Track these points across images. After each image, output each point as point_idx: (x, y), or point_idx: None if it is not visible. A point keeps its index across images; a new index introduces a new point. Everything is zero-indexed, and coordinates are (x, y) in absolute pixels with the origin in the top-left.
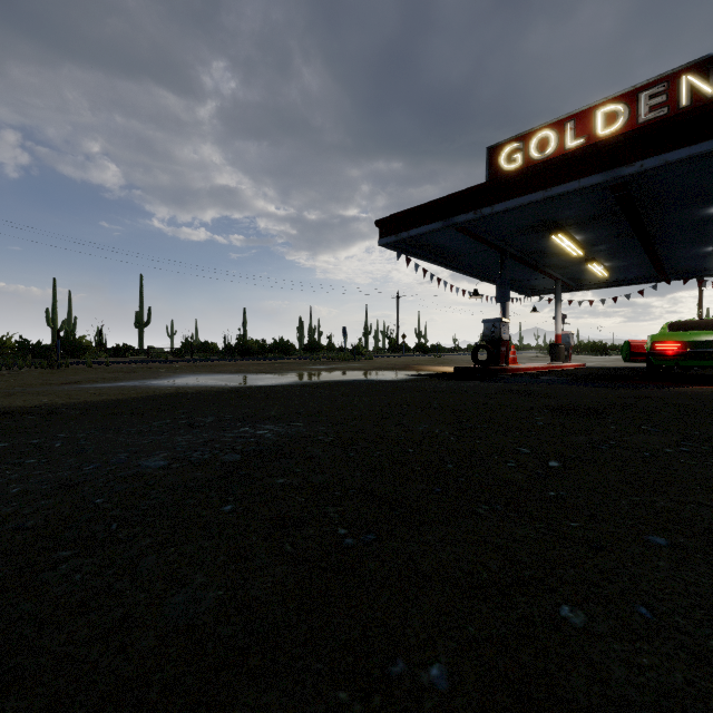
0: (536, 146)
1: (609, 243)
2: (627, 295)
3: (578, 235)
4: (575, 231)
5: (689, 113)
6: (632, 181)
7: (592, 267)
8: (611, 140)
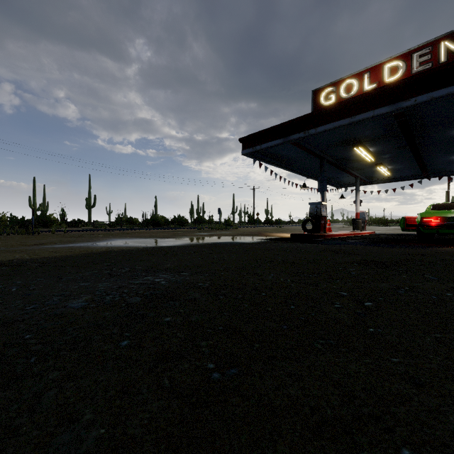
0: (344, 89)
1: (392, 153)
2: (402, 187)
3: (371, 148)
4: (369, 145)
5: (447, 65)
6: (408, 111)
7: (379, 169)
8: (395, 84)
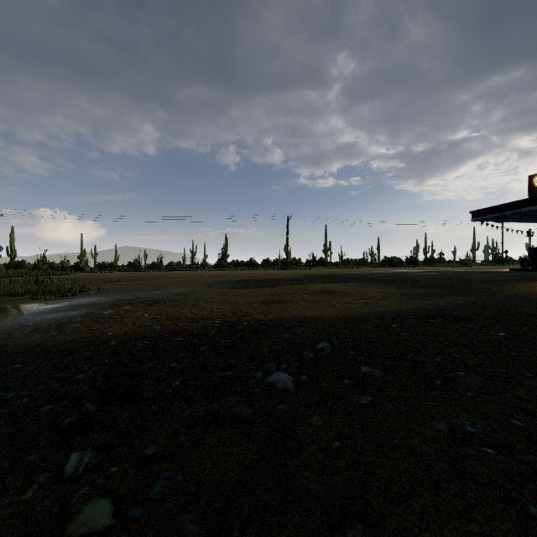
0: None
1: None
2: None
3: None
4: None
5: None
6: None
7: None
8: None
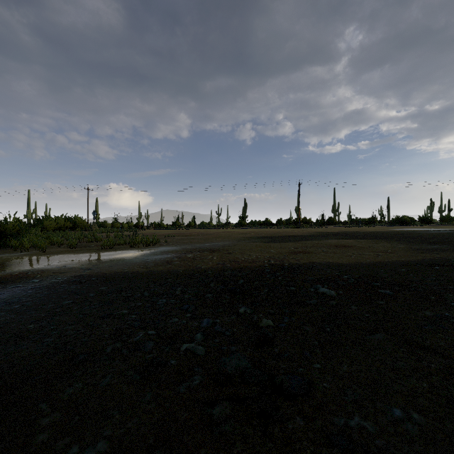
0: None
1: None
2: None
3: None
4: None
5: None
6: None
7: None
8: None
